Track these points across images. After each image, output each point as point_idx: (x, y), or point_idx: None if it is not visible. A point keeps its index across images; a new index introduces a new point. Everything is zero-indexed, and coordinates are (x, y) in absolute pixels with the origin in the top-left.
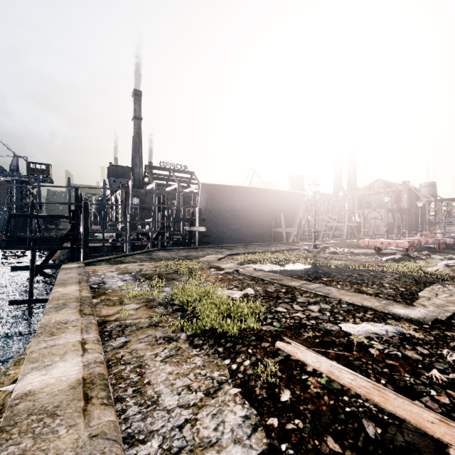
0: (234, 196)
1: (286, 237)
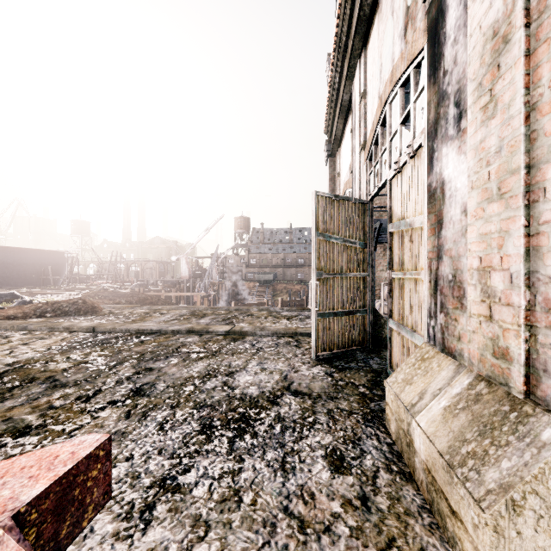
0: (7, 254)
1: (53, 282)
